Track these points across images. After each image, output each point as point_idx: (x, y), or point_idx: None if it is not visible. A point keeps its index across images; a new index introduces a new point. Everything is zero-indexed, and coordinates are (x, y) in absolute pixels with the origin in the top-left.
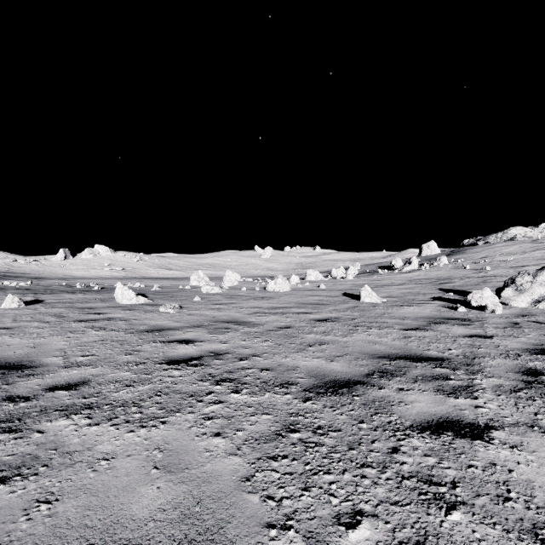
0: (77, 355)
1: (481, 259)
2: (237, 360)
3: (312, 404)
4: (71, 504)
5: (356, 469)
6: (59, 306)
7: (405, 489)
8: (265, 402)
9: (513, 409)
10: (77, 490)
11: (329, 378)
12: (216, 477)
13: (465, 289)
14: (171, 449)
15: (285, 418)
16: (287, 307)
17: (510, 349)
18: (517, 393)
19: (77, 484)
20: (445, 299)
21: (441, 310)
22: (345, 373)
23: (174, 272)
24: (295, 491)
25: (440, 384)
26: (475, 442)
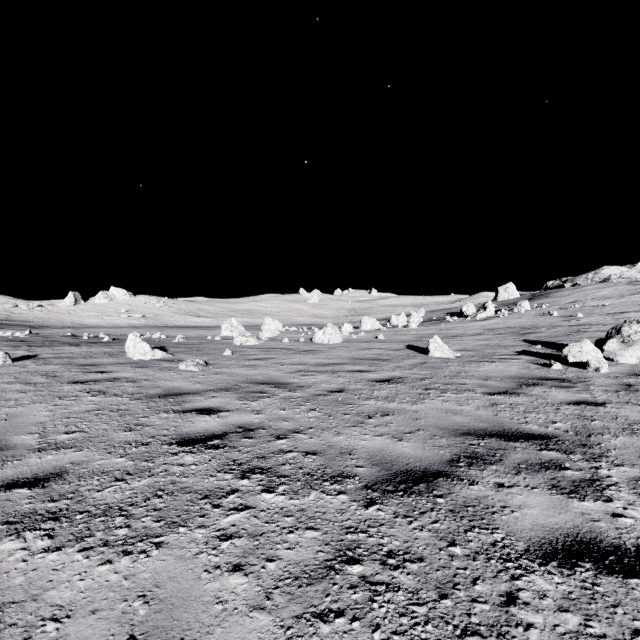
0: (60, 432)
1: (570, 304)
2: (272, 439)
3: (378, 512)
4: None
5: (455, 639)
6: (54, 363)
7: None
8: (309, 507)
9: None
10: None
11: (398, 467)
12: None
13: (555, 340)
14: (163, 597)
15: (339, 536)
16: (338, 364)
17: (633, 422)
18: None
19: None
20: (533, 353)
21: (531, 367)
22: (419, 459)
23: (203, 320)
24: None
25: (554, 476)
26: (631, 582)
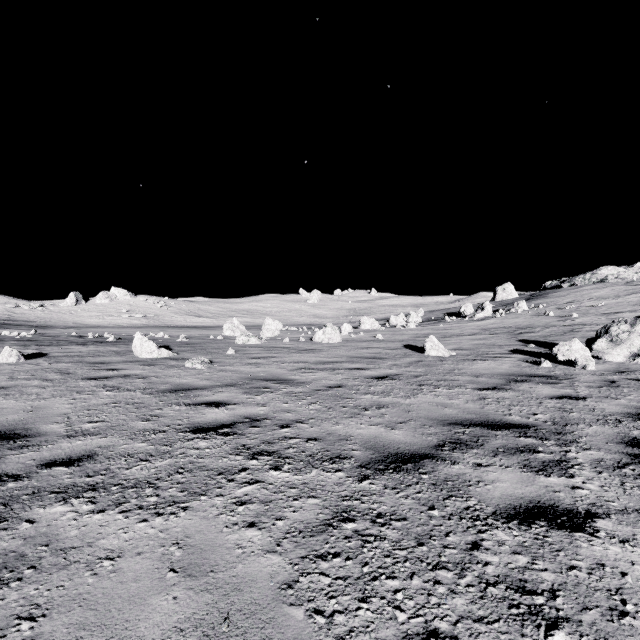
0: (83, 421)
1: (567, 304)
2: (277, 428)
3: (370, 485)
4: (62, 621)
5: (427, 572)
6: (65, 361)
7: (491, 599)
8: (311, 481)
9: (618, 490)
10: (71, 601)
11: (389, 450)
12: (249, 583)
13: (549, 339)
14: (193, 544)
15: (337, 503)
16: (338, 362)
17: (608, 414)
18: (622, 470)
19: (71, 594)
20: (526, 352)
21: (522, 365)
22: (409, 444)
23: (204, 320)
24: (349, 603)
25: (527, 458)
26: (576, 535)
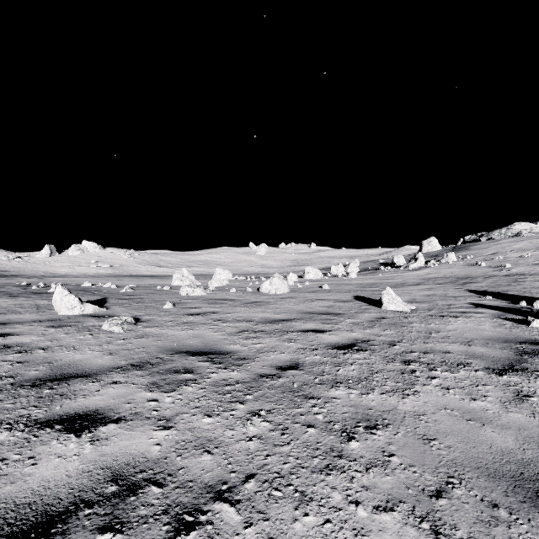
0: None
1: (492, 255)
2: (164, 533)
3: None
4: None
5: None
6: None
7: None
8: None
9: None
10: None
11: None
12: None
13: (500, 290)
14: None
15: None
16: (287, 320)
17: None
18: None
19: None
20: (490, 305)
21: (505, 324)
22: None
23: (164, 270)
24: None
25: None
26: None
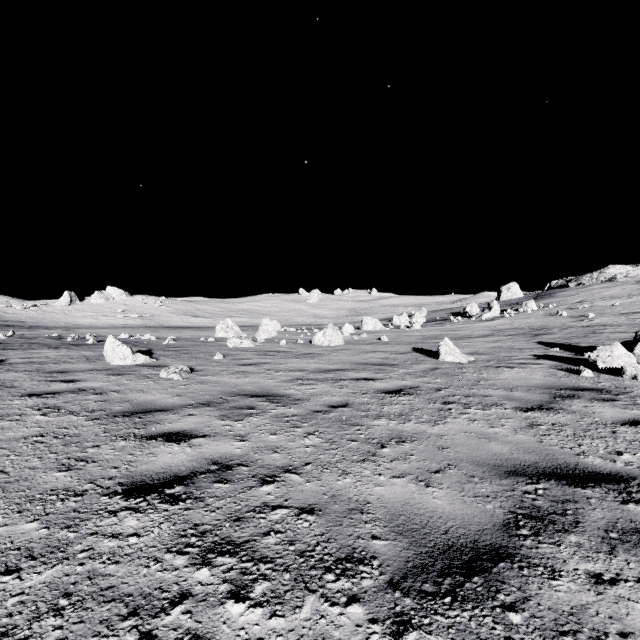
0: None
1: (578, 304)
2: (255, 483)
3: None
4: None
5: None
6: (19, 369)
7: None
8: (302, 639)
9: None
10: None
11: (434, 538)
12: None
13: (572, 342)
14: None
15: None
16: (340, 370)
17: None
18: None
19: None
20: (553, 357)
21: (557, 374)
22: (461, 521)
23: (201, 320)
24: None
25: None
26: None
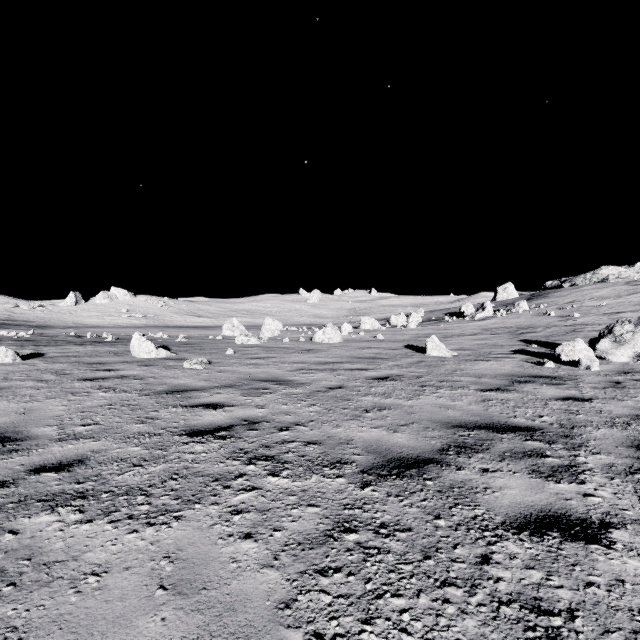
0: (77, 424)
1: (568, 304)
2: (276, 431)
3: (373, 492)
4: None
5: (435, 589)
6: (62, 361)
7: (505, 621)
8: (311, 488)
9: (633, 498)
10: (51, 623)
11: (392, 455)
12: (244, 602)
13: (551, 340)
14: (185, 558)
15: (338, 512)
16: (338, 362)
17: (616, 416)
18: (634, 476)
19: (52, 614)
20: (528, 352)
21: (525, 366)
22: (412, 448)
23: (204, 320)
24: (352, 625)
25: (535, 463)
26: (591, 547)
